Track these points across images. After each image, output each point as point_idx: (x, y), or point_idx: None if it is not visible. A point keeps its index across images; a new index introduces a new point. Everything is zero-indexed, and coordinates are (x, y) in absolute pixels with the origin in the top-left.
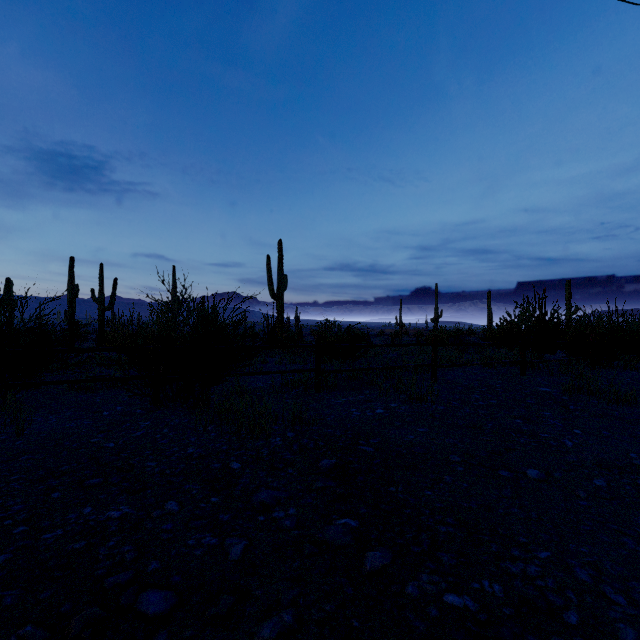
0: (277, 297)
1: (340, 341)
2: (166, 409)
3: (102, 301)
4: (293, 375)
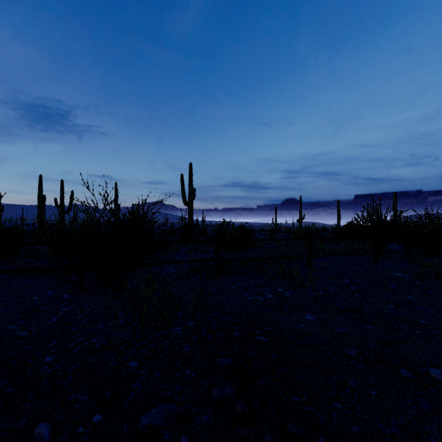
0: (188, 204)
1: (234, 236)
2: (89, 294)
3: (62, 207)
4: (197, 263)
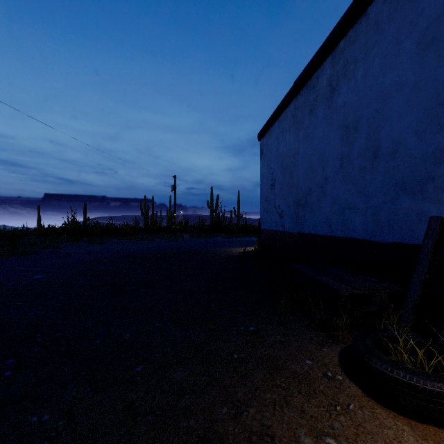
0: None
1: None
2: None
3: None
4: None
